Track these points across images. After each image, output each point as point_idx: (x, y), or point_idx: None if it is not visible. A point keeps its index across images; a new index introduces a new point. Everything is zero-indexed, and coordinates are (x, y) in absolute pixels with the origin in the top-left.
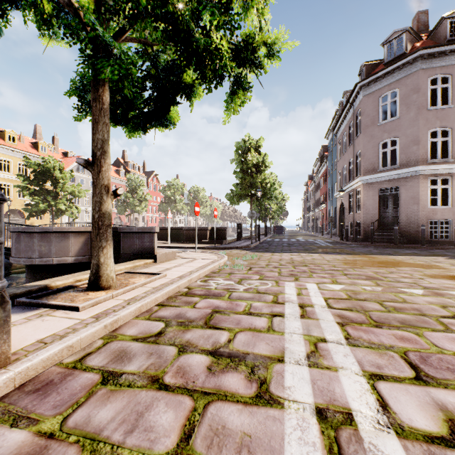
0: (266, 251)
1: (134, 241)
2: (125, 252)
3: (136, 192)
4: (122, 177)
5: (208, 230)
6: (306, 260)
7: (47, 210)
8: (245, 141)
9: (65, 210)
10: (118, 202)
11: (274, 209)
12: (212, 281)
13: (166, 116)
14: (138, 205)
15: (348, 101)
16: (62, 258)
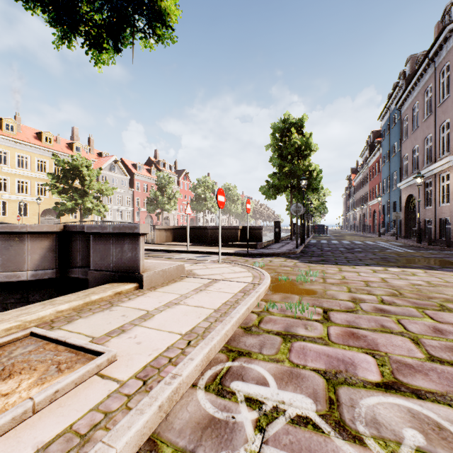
0: (323, 261)
1: (108, 249)
2: (96, 268)
3: (165, 190)
4: (153, 176)
5: (239, 230)
6: (421, 287)
7: (75, 208)
8: (284, 121)
9: (92, 209)
10: (148, 201)
11: (315, 205)
12: (242, 385)
13: (154, 8)
14: (167, 203)
15: (425, 57)
16: (12, 273)
